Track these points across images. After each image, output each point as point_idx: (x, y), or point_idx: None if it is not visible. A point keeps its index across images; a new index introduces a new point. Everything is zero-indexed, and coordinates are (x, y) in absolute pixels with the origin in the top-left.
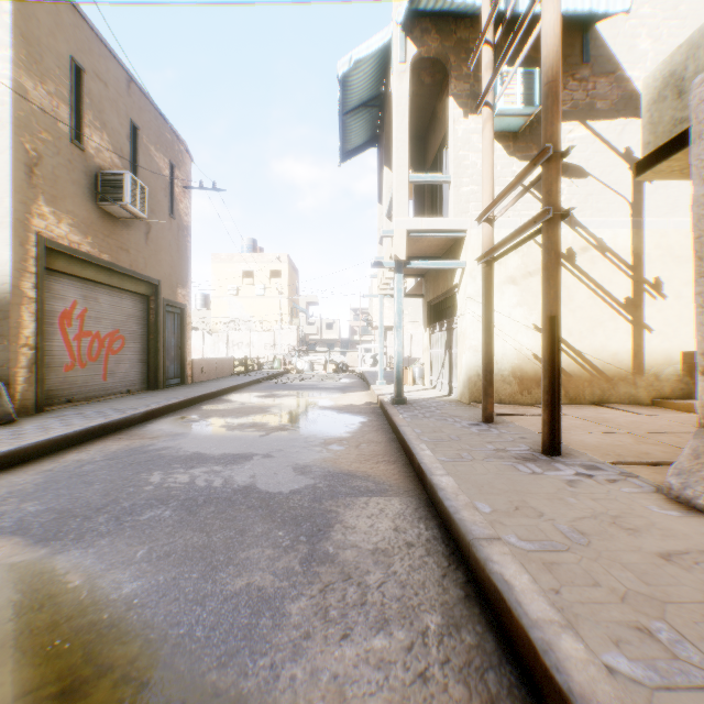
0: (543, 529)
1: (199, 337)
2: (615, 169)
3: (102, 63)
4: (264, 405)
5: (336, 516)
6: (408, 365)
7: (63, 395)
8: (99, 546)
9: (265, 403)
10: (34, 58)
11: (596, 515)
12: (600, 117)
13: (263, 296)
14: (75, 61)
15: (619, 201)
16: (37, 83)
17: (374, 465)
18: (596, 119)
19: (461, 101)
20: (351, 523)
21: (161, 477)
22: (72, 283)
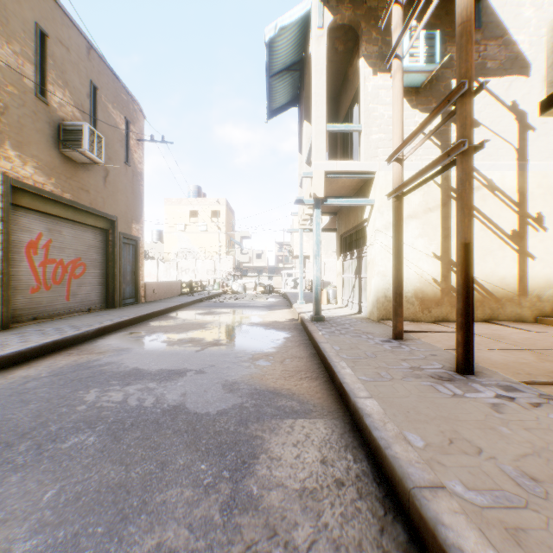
0: (488, 472)
1: (154, 264)
2: (503, 120)
3: (65, 31)
4: (203, 321)
5: (261, 443)
6: (323, 287)
7: (29, 313)
8: (8, 484)
9: (204, 319)
10: (0, 21)
11: (538, 450)
12: (490, 75)
13: (206, 232)
14: (39, 26)
15: (507, 147)
16: (4, 42)
17: (298, 382)
18: (487, 76)
19: (371, 61)
20: (276, 452)
21: (96, 396)
22: (37, 217)
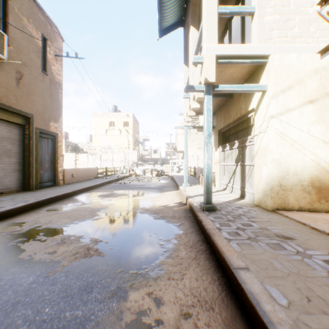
0: None
1: (86, 156)
2: None
3: None
4: (97, 206)
5: None
6: (200, 172)
7: None
8: None
9: (100, 203)
10: None
11: None
12: None
13: (119, 135)
14: None
15: None
16: None
17: None
18: None
19: None
20: None
21: None
22: None
